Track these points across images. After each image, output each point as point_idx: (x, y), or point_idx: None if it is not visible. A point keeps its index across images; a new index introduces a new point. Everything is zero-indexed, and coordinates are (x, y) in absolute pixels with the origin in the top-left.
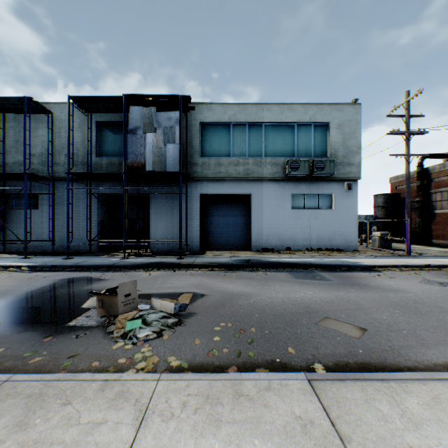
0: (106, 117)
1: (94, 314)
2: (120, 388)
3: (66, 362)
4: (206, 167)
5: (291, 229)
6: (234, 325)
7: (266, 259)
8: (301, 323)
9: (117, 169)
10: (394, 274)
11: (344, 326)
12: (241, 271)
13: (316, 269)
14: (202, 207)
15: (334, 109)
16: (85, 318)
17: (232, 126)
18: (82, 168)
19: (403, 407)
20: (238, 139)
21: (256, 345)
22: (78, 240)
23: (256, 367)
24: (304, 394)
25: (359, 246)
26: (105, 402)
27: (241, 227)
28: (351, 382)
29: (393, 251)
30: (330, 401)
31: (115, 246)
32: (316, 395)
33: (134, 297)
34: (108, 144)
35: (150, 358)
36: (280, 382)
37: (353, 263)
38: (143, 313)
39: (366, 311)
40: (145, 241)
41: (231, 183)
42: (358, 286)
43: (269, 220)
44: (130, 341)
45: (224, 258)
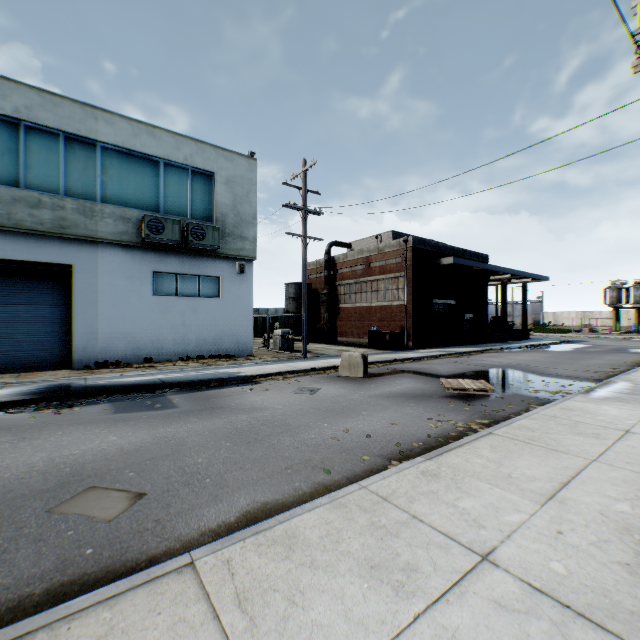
0: None
1: None
2: None
3: None
4: None
5: (154, 329)
6: None
7: (87, 382)
8: (16, 517)
9: None
10: (273, 385)
11: (112, 498)
12: (2, 415)
13: (172, 389)
14: None
15: (222, 156)
16: None
17: (27, 129)
18: None
19: None
20: (41, 158)
21: None
22: None
23: None
24: None
25: (262, 349)
26: None
27: (50, 326)
28: None
29: (292, 353)
30: None
31: None
32: None
33: None
34: None
35: None
36: None
37: (230, 375)
38: None
39: (181, 455)
40: None
41: (23, 239)
42: (209, 411)
43: (112, 312)
44: None
45: None
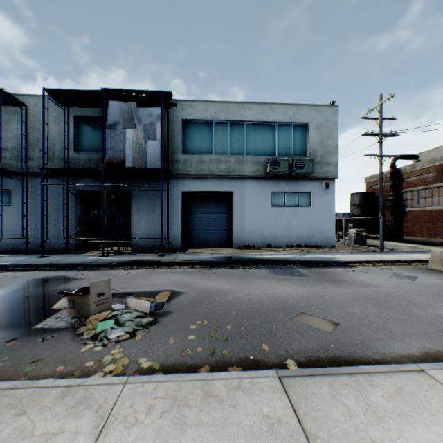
0: (85, 111)
1: (64, 315)
2: (83, 394)
3: (28, 367)
4: (188, 164)
5: (272, 227)
6: (211, 322)
7: (247, 256)
8: (277, 319)
9: (97, 165)
10: (368, 269)
11: (318, 321)
12: (222, 269)
13: (295, 265)
14: (184, 204)
15: (313, 110)
16: (54, 319)
17: (214, 124)
18: (59, 163)
19: (368, 400)
20: (220, 137)
21: (231, 343)
22: (55, 238)
23: (229, 365)
24: (274, 392)
25: (337, 243)
26: (64, 410)
27: (223, 225)
28: (321, 377)
29: (368, 247)
30: (299, 398)
31: (94, 243)
32: (285, 393)
33: (108, 297)
34: (86, 139)
35: (120, 360)
36: (250, 380)
37: (330, 259)
38: (117, 313)
39: (340, 306)
40: (126, 238)
41: (213, 180)
42: (333, 281)
43: (251, 217)
44: (101, 342)
45: (205, 255)
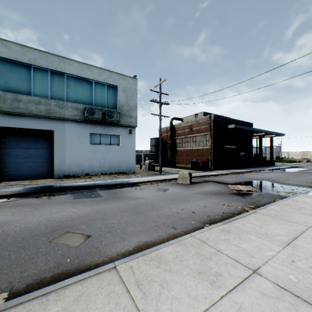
0: None
1: None
2: None
3: None
4: (2, 101)
5: (90, 160)
6: None
7: (61, 184)
8: (36, 244)
9: None
10: (146, 187)
11: (76, 237)
12: (25, 199)
13: (99, 188)
14: None
15: (121, 78)
16: None
17: (34, 68)
18: None
19: None
20: (40, 81)
21: None
22: None
23: None
24: None
25: (140, 170)
26: None
27: (44, 158)
28: None
29: (154, 172)
30: None
31: None
32: None
33: None
34: None
35: None
36: None
37: (125, 182)
38: None
39: (105, 219)
40: None
41: (32, 119)
42: (117, 199)
43: (71, 152)
44: None
45: (16, 187)
